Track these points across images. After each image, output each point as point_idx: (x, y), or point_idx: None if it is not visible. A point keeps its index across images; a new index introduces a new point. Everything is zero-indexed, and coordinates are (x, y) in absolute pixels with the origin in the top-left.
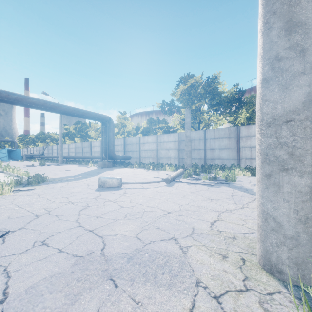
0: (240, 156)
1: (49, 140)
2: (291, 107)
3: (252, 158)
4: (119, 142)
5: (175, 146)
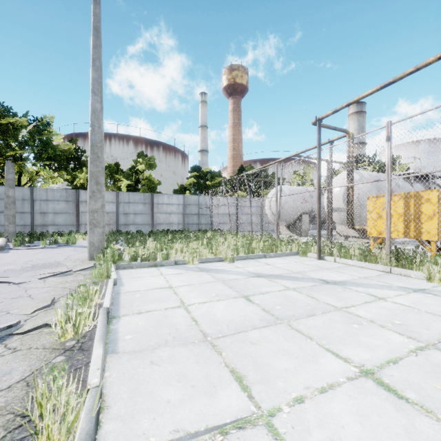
0: (80, 221)
1: None
2: (97, 208)
3: None
4: None
5: None
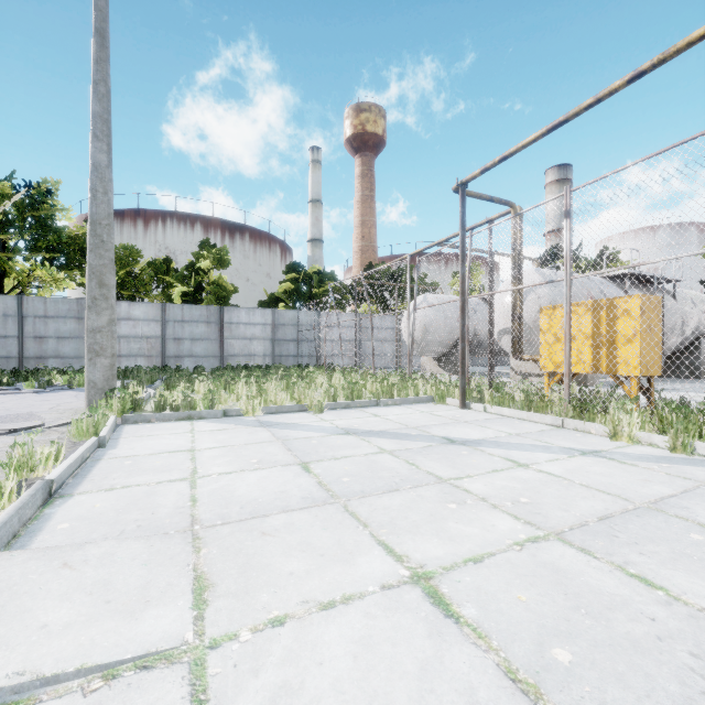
0: None
1: None
2: (102, 325)
3: (122, 355)
4: None
5: None
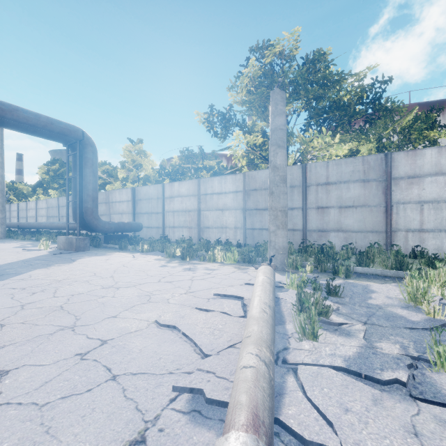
0: (393, 223)
1: (11, 195)
2: None
3: (425, 229)
4: (123, 196)
5: (237, 201)
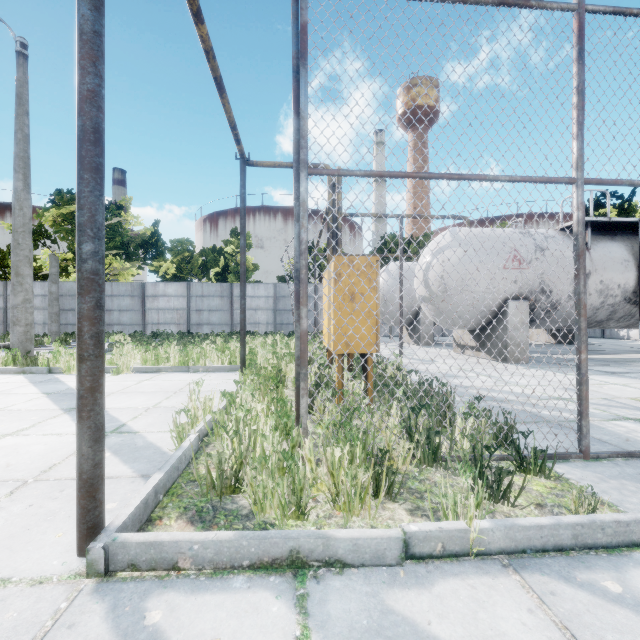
0: (146, 320)
1: None
2: (18, 303)
3: (160, 323)
4: None
5: (46, 303)
